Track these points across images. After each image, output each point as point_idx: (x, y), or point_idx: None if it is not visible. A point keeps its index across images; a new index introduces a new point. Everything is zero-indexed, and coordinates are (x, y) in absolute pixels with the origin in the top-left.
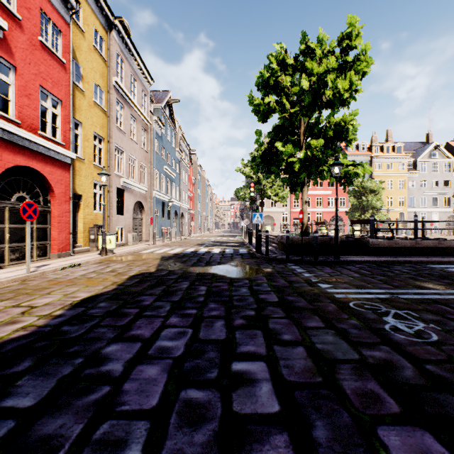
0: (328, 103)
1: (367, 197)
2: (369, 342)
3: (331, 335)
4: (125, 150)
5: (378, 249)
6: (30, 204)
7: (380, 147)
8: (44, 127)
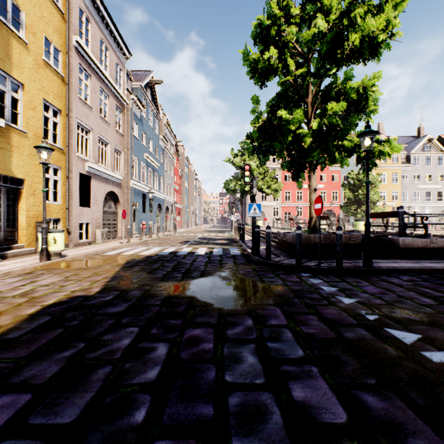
0: (350, 55)
1: (363, 190)
2: None
3: None
4: (92, 128)
5: (410, 250)
6: None
7: None
8: None
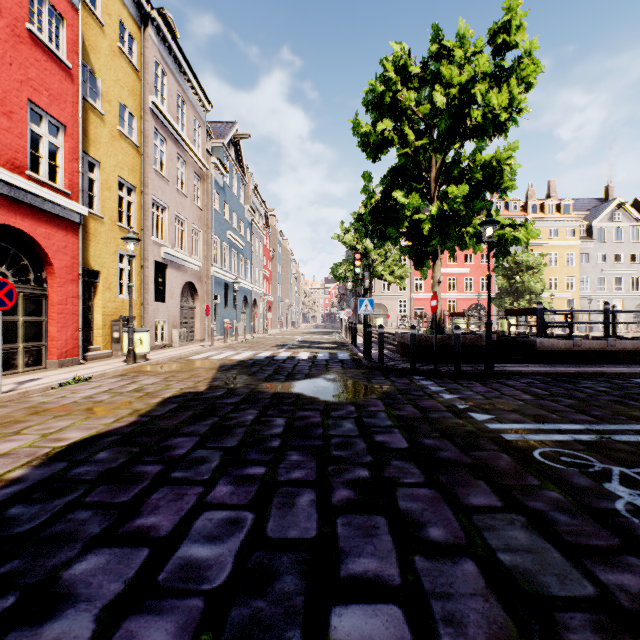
0: (474, 130)
1: (522, 277)
2: (602, 546)
3: (522, 529)
4: (168, 205)
5: (549, 353)
6: (1, 283)
7: (539, 205)
8: (39, 167)
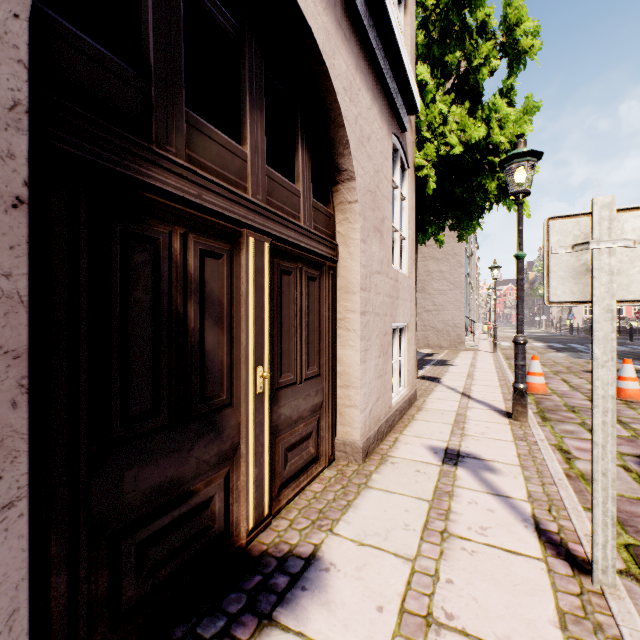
0: None
1: None
2: None
3: None
4: None
5: None
6: None
7: None
8: None
